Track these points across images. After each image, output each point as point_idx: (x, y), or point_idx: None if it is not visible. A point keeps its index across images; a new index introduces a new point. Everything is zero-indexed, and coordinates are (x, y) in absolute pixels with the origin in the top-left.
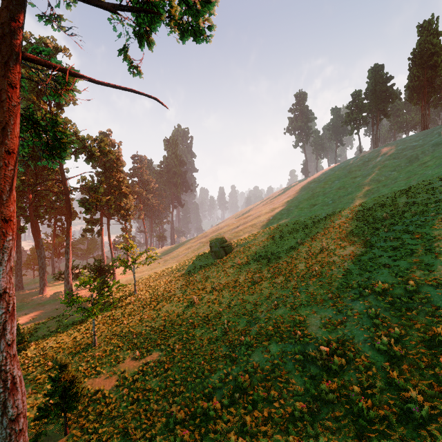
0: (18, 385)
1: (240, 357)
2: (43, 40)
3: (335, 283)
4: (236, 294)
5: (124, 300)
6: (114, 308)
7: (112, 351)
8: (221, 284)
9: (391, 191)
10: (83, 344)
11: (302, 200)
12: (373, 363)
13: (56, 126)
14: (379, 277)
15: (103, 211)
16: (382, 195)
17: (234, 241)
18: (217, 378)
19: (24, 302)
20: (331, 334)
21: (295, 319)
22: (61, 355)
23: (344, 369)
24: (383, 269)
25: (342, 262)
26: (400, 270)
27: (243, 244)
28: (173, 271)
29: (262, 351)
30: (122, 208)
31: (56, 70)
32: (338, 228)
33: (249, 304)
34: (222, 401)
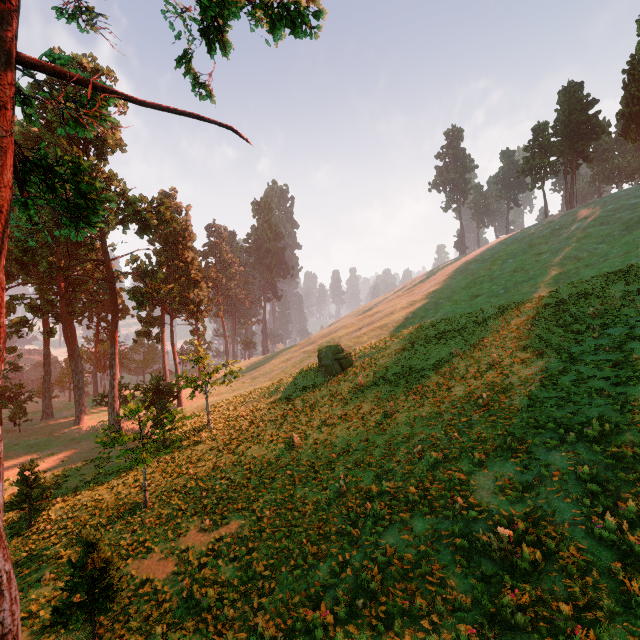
0: (4, 586)
1: (365, 537)
2: (77, 59)
3: (516, 420)
4: (358, 432)
5: (192, 437)
6: (178, 448)
7: (171, 516)
8: (335, 415)
9: (600, 274)
10: (129, 503)
11: (457, 289)
12: (593, 562)
13: (79, 174)
14: (592, 413)
15: (165, 306)
16: (585, 280)
17: (354, 350)
18: (327, 570)
19: (53, 436)
20: (514, 506)
21: (452, 477)
22: (98, 519)
23: (540, 569)
24: (598, 399)
25: (525, 385)
26: (628, 401)
27: (368, 354)
28: (263, 394)
29: (400, 529)
30: (191, 302)
31: (72, 82)
32: (515, 332)
33: (378, 449)
34: (335, 610)
